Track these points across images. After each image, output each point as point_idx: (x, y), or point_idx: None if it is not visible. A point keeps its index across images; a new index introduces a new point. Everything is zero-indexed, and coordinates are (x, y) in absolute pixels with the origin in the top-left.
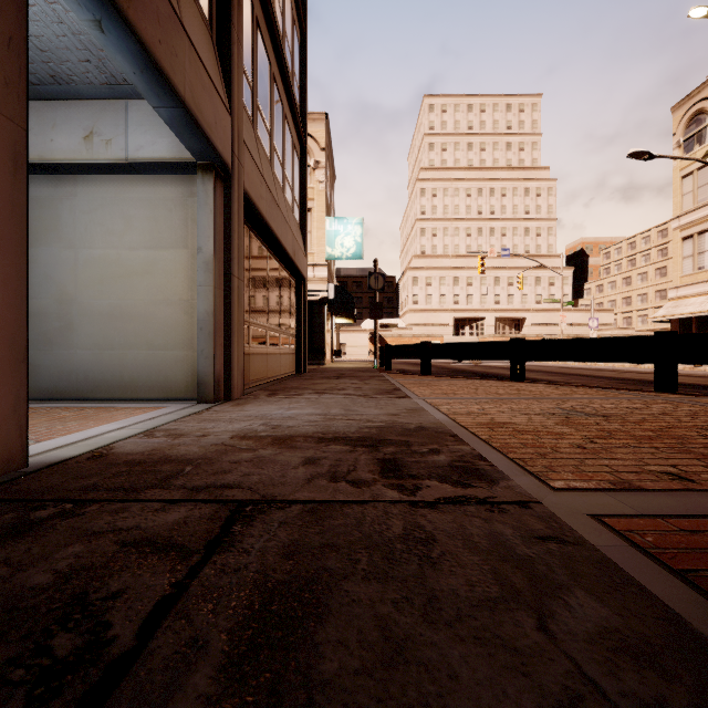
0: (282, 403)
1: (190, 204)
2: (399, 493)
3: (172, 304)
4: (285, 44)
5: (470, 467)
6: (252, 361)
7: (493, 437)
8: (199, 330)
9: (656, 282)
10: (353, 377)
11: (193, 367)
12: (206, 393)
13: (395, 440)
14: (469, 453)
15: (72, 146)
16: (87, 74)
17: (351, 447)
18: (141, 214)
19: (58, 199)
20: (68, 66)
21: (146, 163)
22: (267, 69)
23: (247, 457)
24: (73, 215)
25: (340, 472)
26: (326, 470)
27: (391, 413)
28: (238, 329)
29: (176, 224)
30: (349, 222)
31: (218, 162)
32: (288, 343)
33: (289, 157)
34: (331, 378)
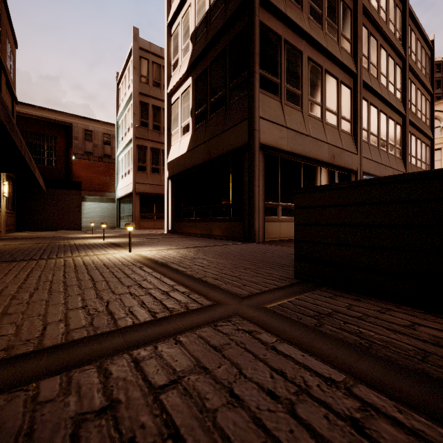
0: None
1: None
2: None
3: None
4: (422, 117)
5: None
6: None
7: None
8: None
9: None
10: None
11: None
12: None
13: None
14: None
15: None
16: None
17: None
18: None
19: None
20: None
21: None
22: (414, 140)
23: None
24: None
25: None
26: None
27: None
28: None
29: None
30: None
31: None
32: None
33: (423, 153)
34: None
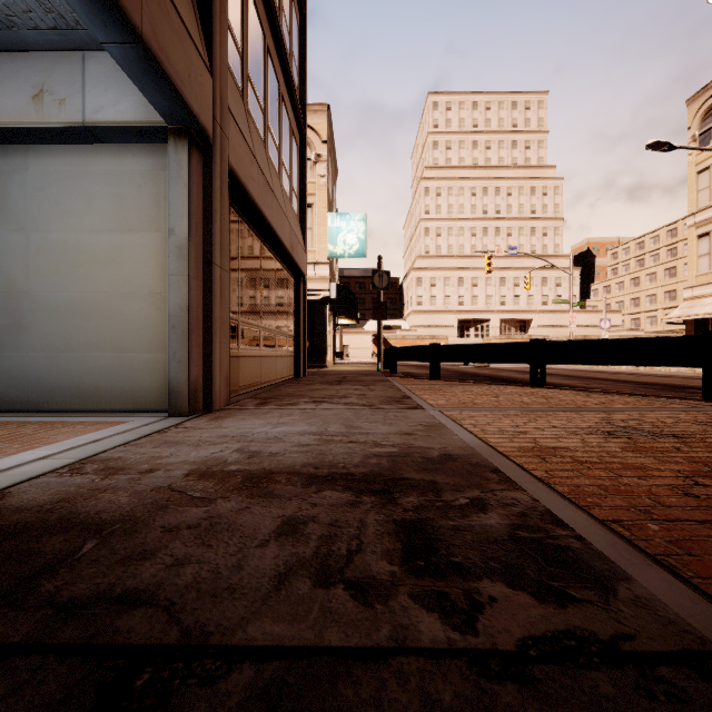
0: (271, 416)
1: (163, 178)
2: (444, 624)
3: (140, 298)
4: (282, 19)
5: (546, 542)
6: (243, 364)
7: (552, 474)
8: (171, 328)
9: (665, 283)
10: (356, 382)
11: (165, 373)
12: (179, 404)
13: (416, 480)
14: (531, 507)
15: (18, 107)
16: (30, 14)
17: (353, 494)
18: (104, 190)
19: (6, 173)
20: (4, 2)
21: (107, 127)
22: (260, 39)
23: (194, 517)
24: (24, 192)
25: (334, 557)
26: (313, 551)
27: (403, 431)
28: (221, 327)
29: (146, 202)
30: (351, 219)
31: (194, 125)
32: (285, 344)
33: (286, 143)
34: (332, 383)
